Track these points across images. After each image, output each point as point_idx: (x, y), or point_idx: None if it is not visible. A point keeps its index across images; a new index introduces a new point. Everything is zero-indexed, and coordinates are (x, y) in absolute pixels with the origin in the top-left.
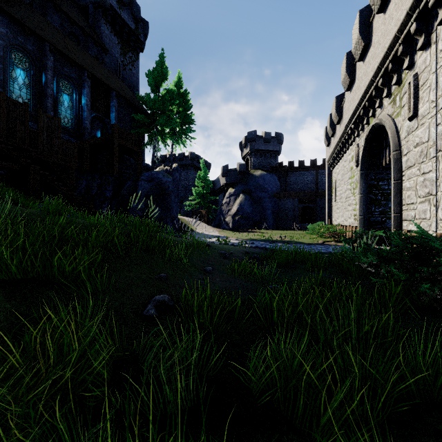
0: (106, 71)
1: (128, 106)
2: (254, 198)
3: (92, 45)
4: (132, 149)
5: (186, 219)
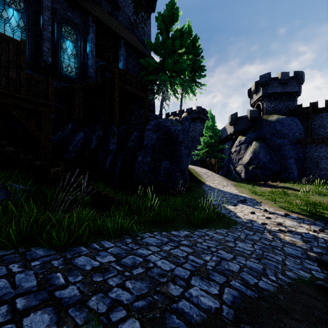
0: (116, 23)
1: (137, 54)
2: (270, 145)
3: (105, 2)
4: (137, 95)
5: (195, 169)
